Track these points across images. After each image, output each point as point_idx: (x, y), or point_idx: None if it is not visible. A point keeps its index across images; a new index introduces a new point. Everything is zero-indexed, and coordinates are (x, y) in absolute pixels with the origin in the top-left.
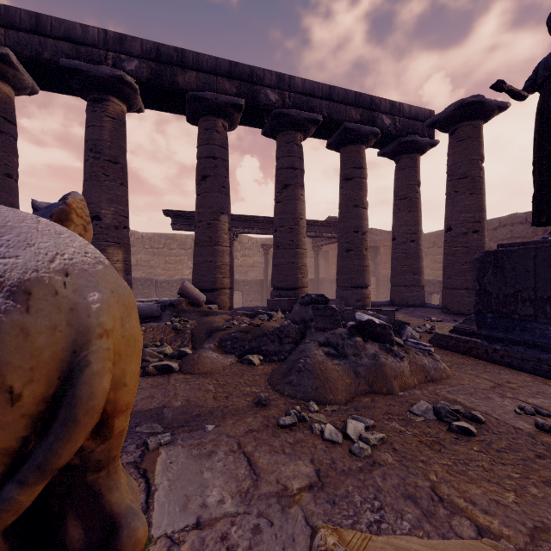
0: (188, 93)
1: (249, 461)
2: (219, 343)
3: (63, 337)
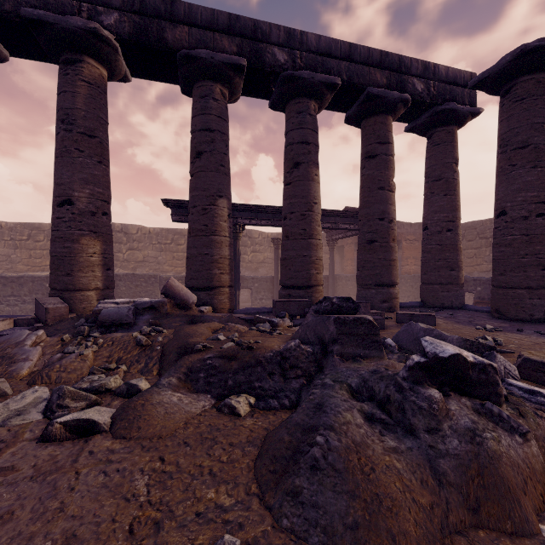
0: (178, 52)
1: None
2: (188, 376)
3: None
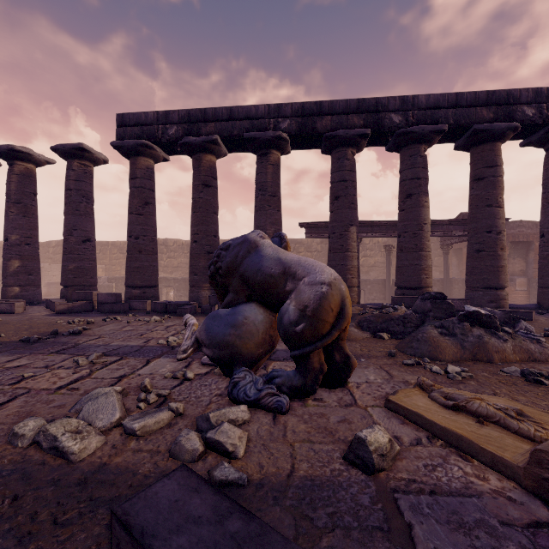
0: (324, 134)
1: (387, 372)
2: (358, 323)
3: (339, 297)
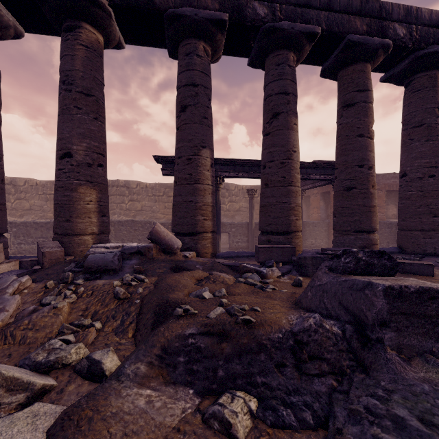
0: (165, 13)
1: None
2: (162, 358)
3: None
